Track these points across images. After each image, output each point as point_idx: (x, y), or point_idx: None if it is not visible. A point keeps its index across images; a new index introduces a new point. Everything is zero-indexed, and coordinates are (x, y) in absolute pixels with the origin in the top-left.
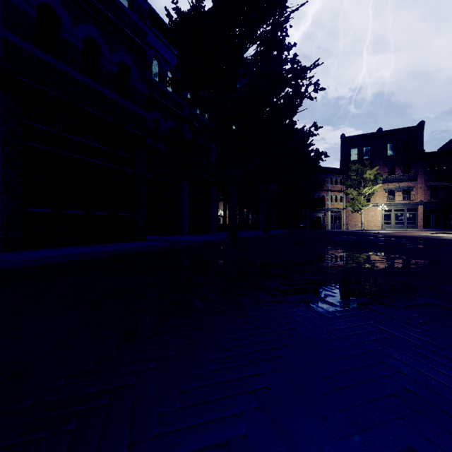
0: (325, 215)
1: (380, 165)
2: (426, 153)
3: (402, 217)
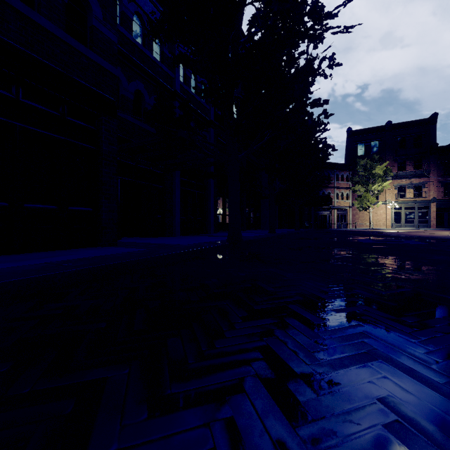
0: (330, 213)
1: (389, 160)
2: (440, 147)
3: (413, 215)
